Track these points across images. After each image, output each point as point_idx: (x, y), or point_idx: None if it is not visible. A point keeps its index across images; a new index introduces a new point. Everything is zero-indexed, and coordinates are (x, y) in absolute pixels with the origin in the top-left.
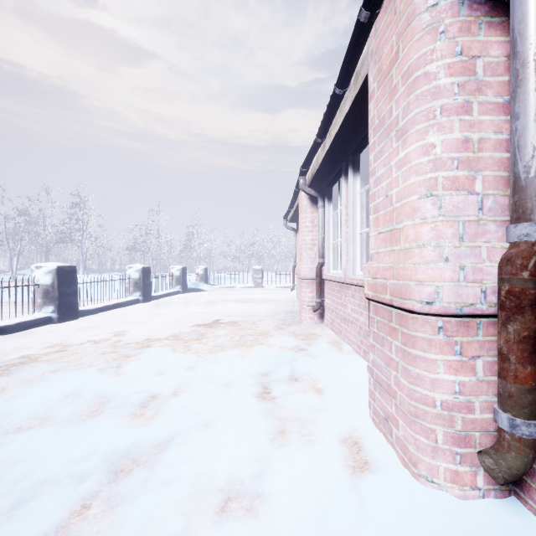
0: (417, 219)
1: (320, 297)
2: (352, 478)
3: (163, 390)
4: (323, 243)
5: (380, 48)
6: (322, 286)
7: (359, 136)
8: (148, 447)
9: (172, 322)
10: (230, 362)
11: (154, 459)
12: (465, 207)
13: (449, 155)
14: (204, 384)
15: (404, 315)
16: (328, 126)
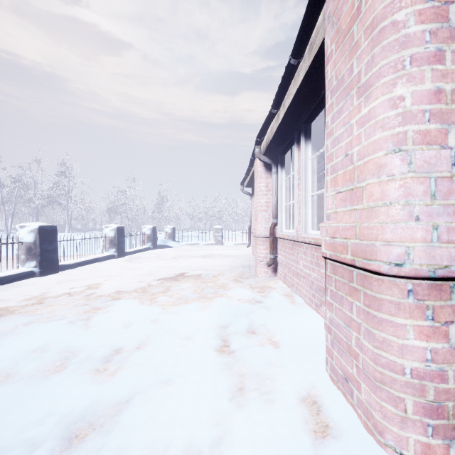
0: (383, 176)
1: (273, 254)
2: (314, 446)
3: (127, 344)
4: (276, 205)
5: (339, 9)
6: (276, 244)
7: (311, 106)
8: (106, 408)
9: (141, 276)
10: (192, 314)
11: (111, 422)
12: (437, 162)
13: (420, 107)
14: (167, 338)
15: (368, 276)
16: (283, 97)
